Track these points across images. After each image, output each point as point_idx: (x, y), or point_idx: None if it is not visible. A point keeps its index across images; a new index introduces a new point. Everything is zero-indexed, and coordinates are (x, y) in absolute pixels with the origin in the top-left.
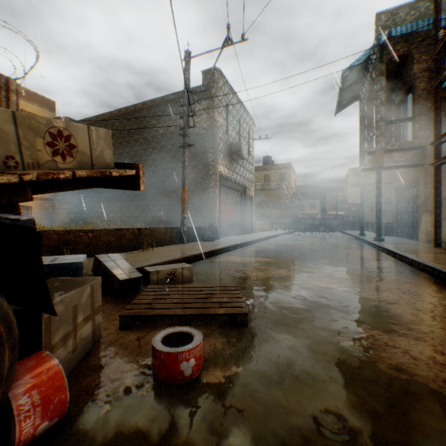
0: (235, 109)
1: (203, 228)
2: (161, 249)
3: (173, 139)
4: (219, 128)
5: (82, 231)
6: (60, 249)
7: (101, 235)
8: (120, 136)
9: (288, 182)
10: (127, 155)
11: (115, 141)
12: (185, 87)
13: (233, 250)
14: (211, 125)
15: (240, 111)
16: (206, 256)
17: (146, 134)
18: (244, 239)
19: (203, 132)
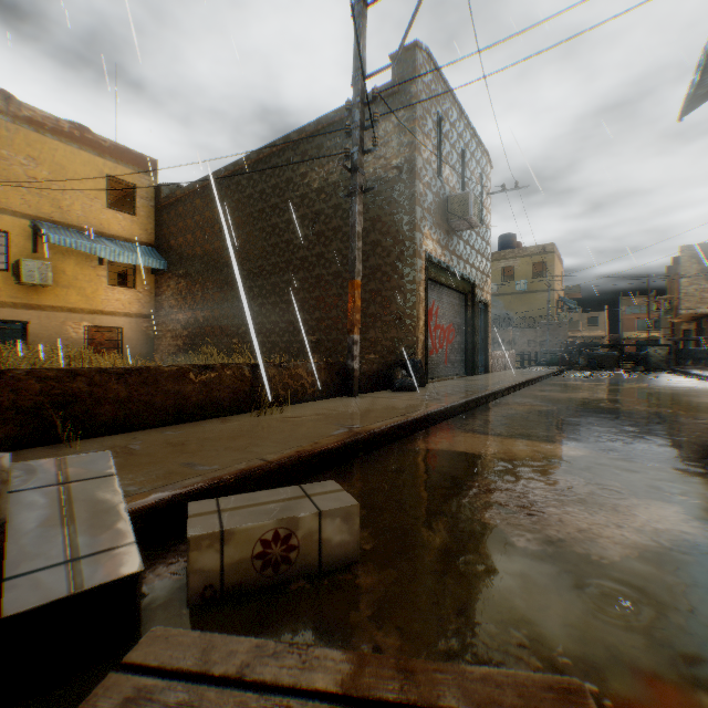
0: (456, 132)
1: (394, 363)
2: (299, 411)
3: (336, 197)
4: (425, 165)
5: (110, 370)
6: (47, 414)
7: (160, 381)
8: (248, 204)
9: (550, 278)
10: (260, 234)
11: (241, 213)
12: (354, 69)
13: (461, 414)
14: (409, 158)
15: (464, 137)
16: (401, 432)
17: (290, 193)
18: (478, 386)
19: (394, 174)
